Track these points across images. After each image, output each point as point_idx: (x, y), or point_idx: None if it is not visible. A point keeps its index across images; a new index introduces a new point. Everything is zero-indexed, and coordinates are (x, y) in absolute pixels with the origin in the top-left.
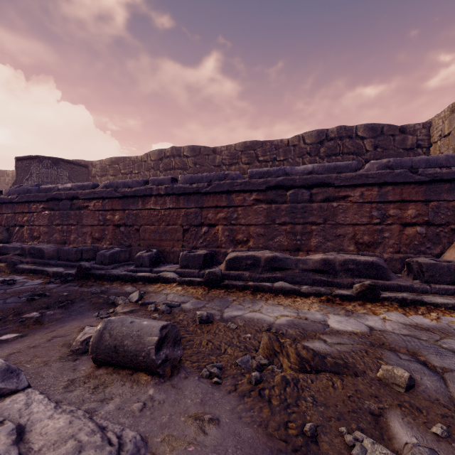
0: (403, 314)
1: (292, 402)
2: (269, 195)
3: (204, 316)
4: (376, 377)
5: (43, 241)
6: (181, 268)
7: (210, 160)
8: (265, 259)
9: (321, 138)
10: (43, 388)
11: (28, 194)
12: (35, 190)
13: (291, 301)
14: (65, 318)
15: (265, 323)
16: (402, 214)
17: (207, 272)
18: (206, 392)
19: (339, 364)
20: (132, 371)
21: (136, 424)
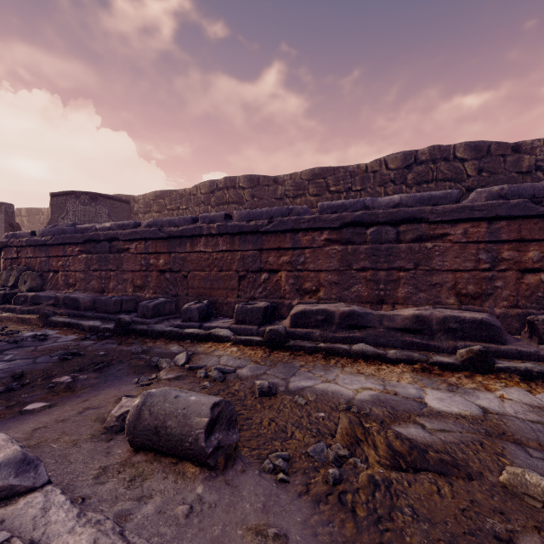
0: (528, 391)
1: (384, 514)
2: (344, 233)
3: (265, 386)
4: (498, 483)
5: (80, 289)
6: (237, 323)
7: (271, 192)
8: (340, 314)
9: (409, 162)
10: (69, 477)
11: (63, 235)
12: (71, 230)
13: (374, 369)
14: (100, 384)
15: (342, 397)
16: (521, 257)
17: (268, 330)
18: (269, 493)
19: (446, 461)
20: (177, 459)
21: (181, 537)
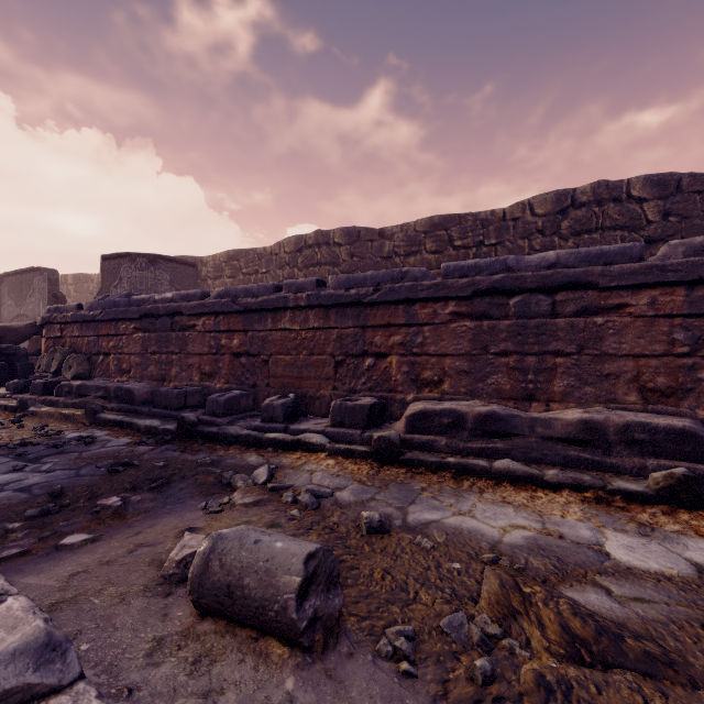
0: None
1: None
2: (477, 305)
3: (375, 520)
4: None
5: (135, 376)
6: (333, 426)
7: (375, 248)
8: (474, 416)
9: (563, 205)
10: (113, 653)
11: (115, 309)
12: (125, 302)
13: (526, 497)
14: (157, 508)
15: (484, 540)
16: None
17: (376, 437)
18: (390, 694)
19: (653, 655)
20: (257, 632)
21: None
